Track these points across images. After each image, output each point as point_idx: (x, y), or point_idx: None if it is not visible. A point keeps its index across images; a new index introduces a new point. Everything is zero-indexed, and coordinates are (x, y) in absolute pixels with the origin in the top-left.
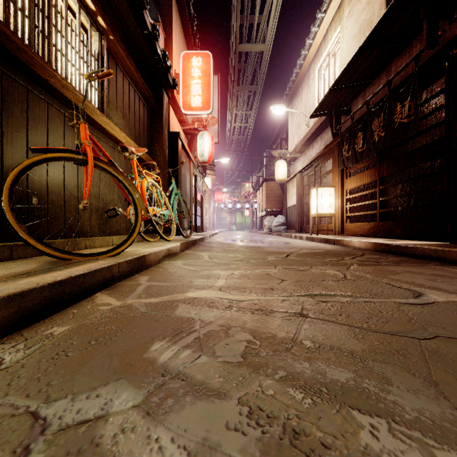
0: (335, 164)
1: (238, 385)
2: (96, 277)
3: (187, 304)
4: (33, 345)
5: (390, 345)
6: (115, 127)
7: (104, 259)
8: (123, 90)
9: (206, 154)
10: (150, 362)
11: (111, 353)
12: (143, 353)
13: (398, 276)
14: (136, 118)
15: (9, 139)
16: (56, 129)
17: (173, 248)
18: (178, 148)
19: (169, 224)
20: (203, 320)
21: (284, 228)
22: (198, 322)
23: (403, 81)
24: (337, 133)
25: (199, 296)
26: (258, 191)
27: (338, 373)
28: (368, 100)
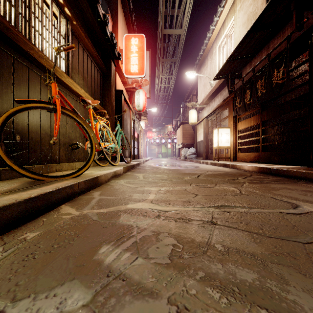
0: (230, 112)
1: (167, 285)
2: (61, 193)
3: (127, 214)
4: (9, 249)
5: (282, 249)
6: (77, 86)
7: (68, 180)
8: (83, 60)
9: (141, 105)
10: (98, 263)
11: (68, 256)
12: (93, 255)
13: (279, 192)
14: (92, 80)
15: (0, 93)
16: (34, 87)
17: (118, 170)
18: (121, 101)
19: (115, 154)
20: (139, 227)
21: (195, 156)
22: (135, 228)
23: (279, 54)
24: (232, 91)
25: (136, 207)
26: (176, 130)
27: (245, 273)
28: (253, 67)
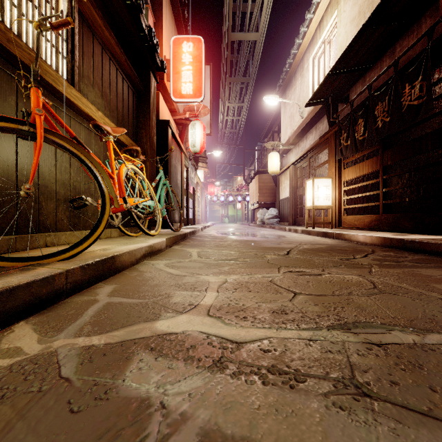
0: (331, 154)
1: None
2: (16, 298)
3: (150, 352)
4: None
5: None
6: (89, 104)
7: (48, 265)
8: (102, 66)
9: (198, 144)
10: None
11: None
12: None
13: None
14: (119, 100)
15: None
16: (3, 97)
17: (156, 244)
18: (168, 137)
19: (151, 217)
20: (168, 408)
21: (277, 221)
22: (157, 417)
23: (413, 60)
24: (334, 122)
25: (174, 330)
26: (250, 183)
27: None
28: (370, 84)
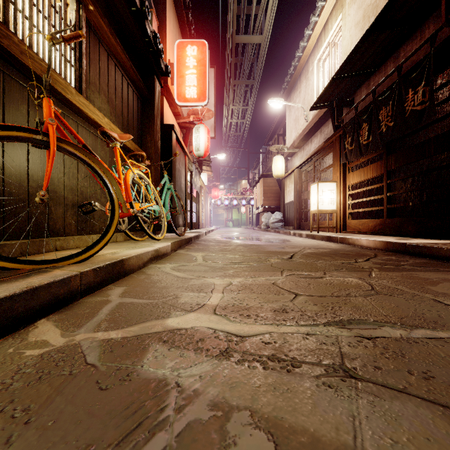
0: (336, 158)
1: None
2: (38, 297)
3: (163, 344)
4: None
5: None
6: (96, 110)
7: (63, 268)
8: (108, 72)
9: (202, 148)
10: None
11: None
12: None
13: (440, 288)
14: (124, 105)
15: None
16: (16, 106)
17: (162, 248)
18: (172, 141)
19: (157, 221)
20: (183, 387)
21: (282, 225)
22: (173, 393)
23: (416, 65)
24: (338, 126)
25: (184, 326)
26: (254, 187)
27: None
28: (374, 88)
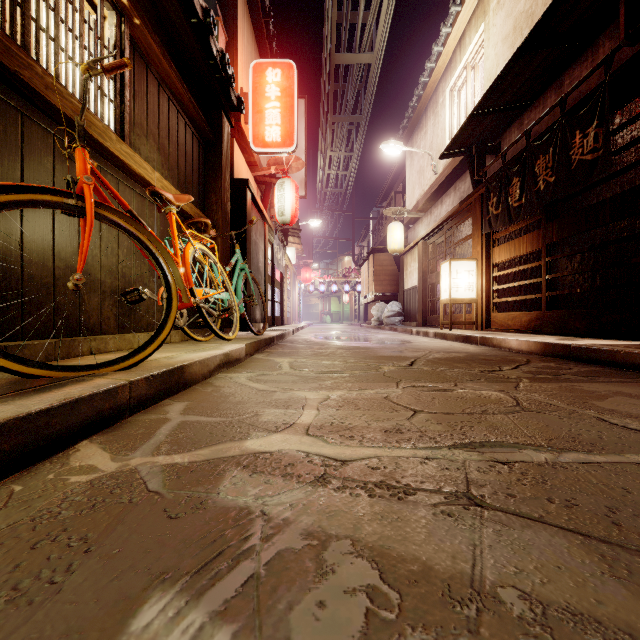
0: (476, 226)
1: None
2: (79, 412)
3: (243, 469)
4: None
5: None
6: (143, 162)
7: (106, 375)
8: (159, 108)
9: (288, 212)
10: None
11: None
12: None
13: (609, 403)
14: (181, 154)
15: None
16: (38, 159)
17: (234, 351)
18: (246, 202)
19: (227, 314)
20: (269, 515)
21: (400, 320)
22: (258, 522)
23: (585, 98)
24: (479, 181)
25: (268, 449)
26: (362, 266)
27: None
28: (528, 129)
